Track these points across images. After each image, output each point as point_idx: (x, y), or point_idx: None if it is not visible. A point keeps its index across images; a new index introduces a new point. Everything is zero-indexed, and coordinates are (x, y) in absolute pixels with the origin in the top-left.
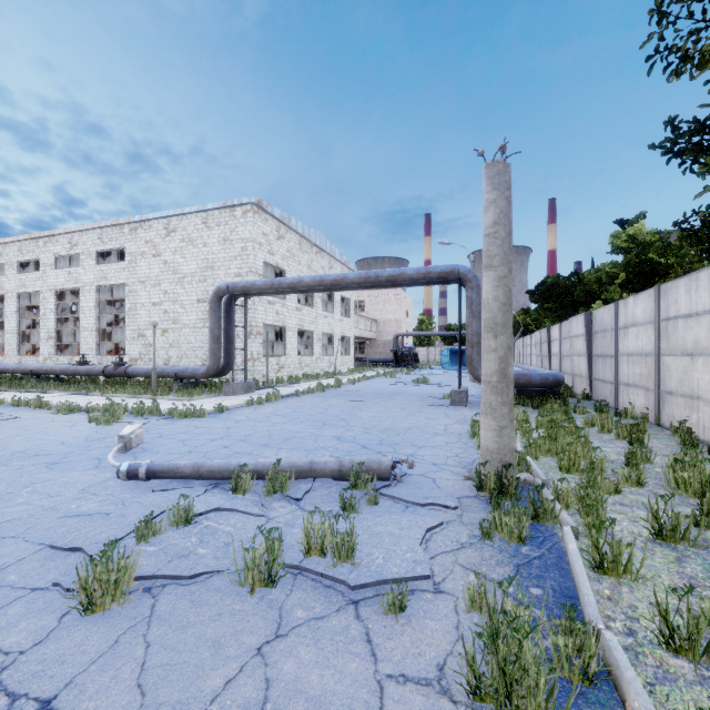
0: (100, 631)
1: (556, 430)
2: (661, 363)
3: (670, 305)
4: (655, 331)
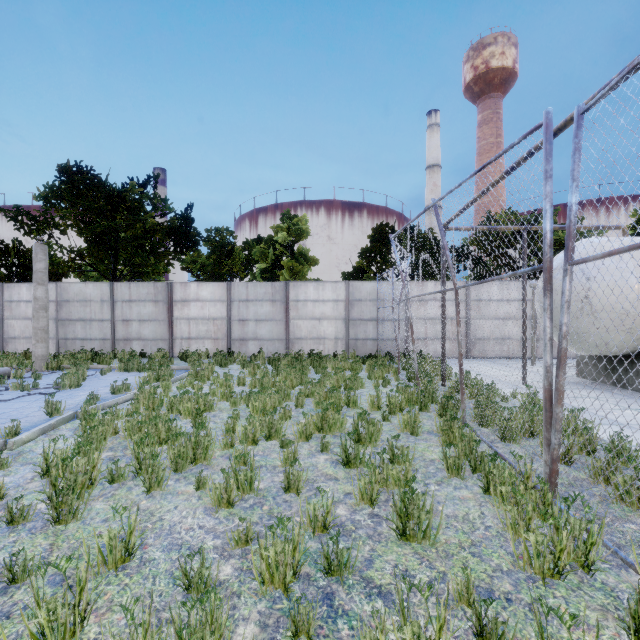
0: (84, 387)
1: (0, 358)
2: (6, 323)
3: (15, 295)
4: (0, 306)
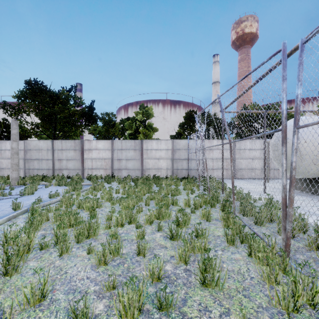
0: (36, 194)
1: None
2: None
3: (3, 146)
4: None
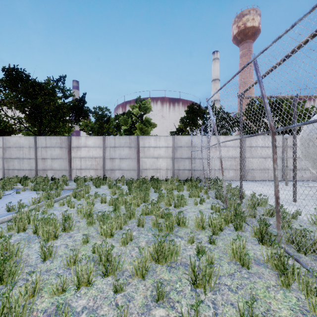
0: None
1: None
2: None
3: None
4: None
